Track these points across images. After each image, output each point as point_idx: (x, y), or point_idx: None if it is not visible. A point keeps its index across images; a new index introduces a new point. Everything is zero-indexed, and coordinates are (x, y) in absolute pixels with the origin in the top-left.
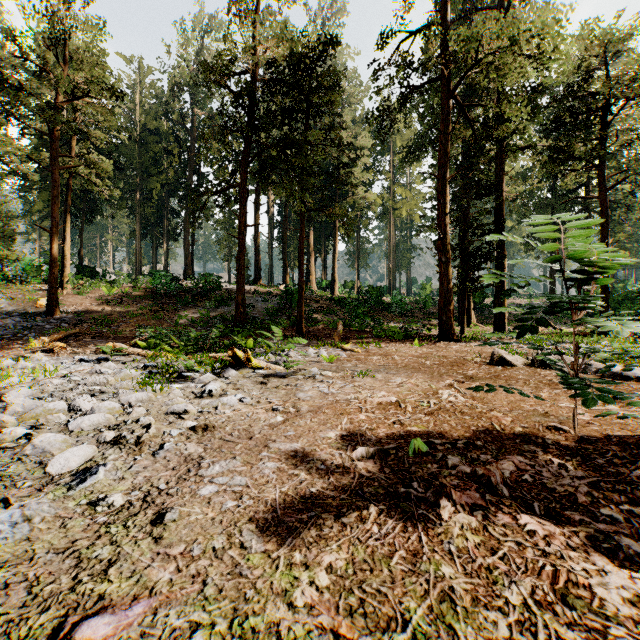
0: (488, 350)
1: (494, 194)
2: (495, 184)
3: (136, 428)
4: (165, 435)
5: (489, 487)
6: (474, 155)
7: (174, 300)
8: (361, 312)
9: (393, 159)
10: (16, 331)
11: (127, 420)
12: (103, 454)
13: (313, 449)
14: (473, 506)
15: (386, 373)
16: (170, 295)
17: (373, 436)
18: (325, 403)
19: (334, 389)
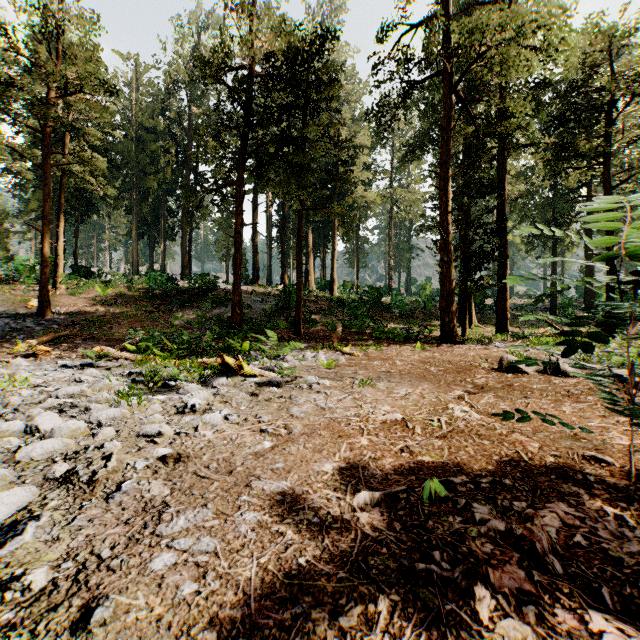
0: (493, 354)
1: (496, 192)
2: (497, 182)
3: (97, 457)
4: (128, 468)
5: (535, 559)
6: (476, 152)
7: (170, 301)
8: (360, 313)
9: (393, 158)
10: (5, 333)
11: (89, 446)
12: (44, 498)
13: (305, 491)
14: (519, 594)
15: (388, 381)
16: (166, 295)
17: (378, 470)
18: (321, 422)
19: (332, 403)
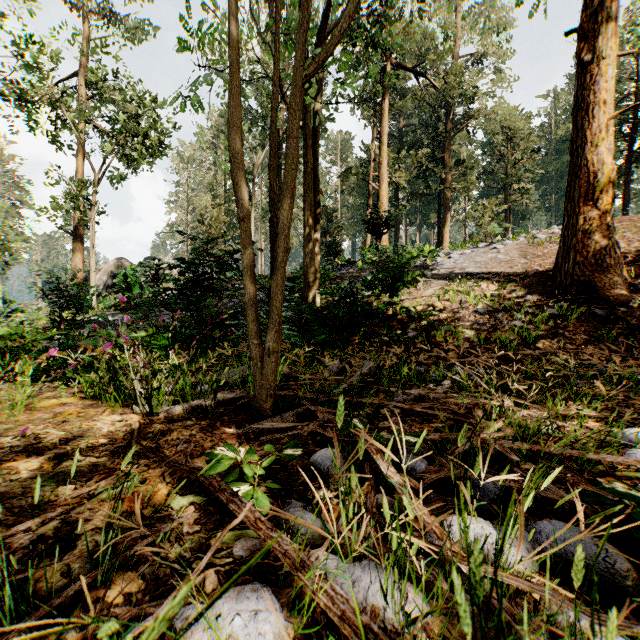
0: None
1: None
2: None
3: None
4: None
5: None
6: None
7: None
8: None
9: None
10: None
11: None
12: None
13: None
14: None
15: None
16: None
17: None
18: None
19: None
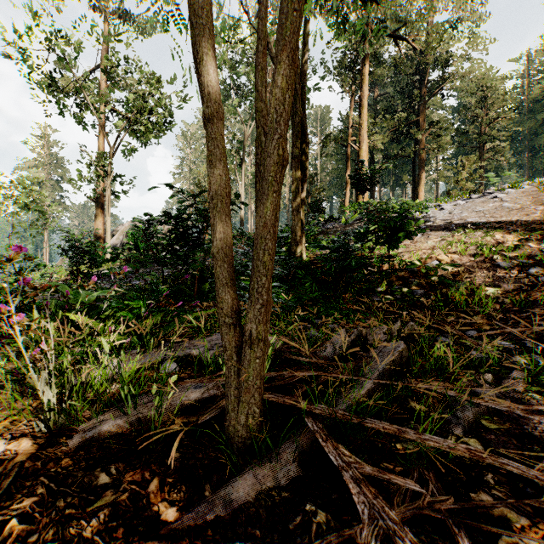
0: None
1: None
2: None
3: None
4: None
5: None
6: None
7: None
8: None
9: None
10: None
11: None
12: None
13: None
14: None
15: None
16: None
17: None
18: None
19: None
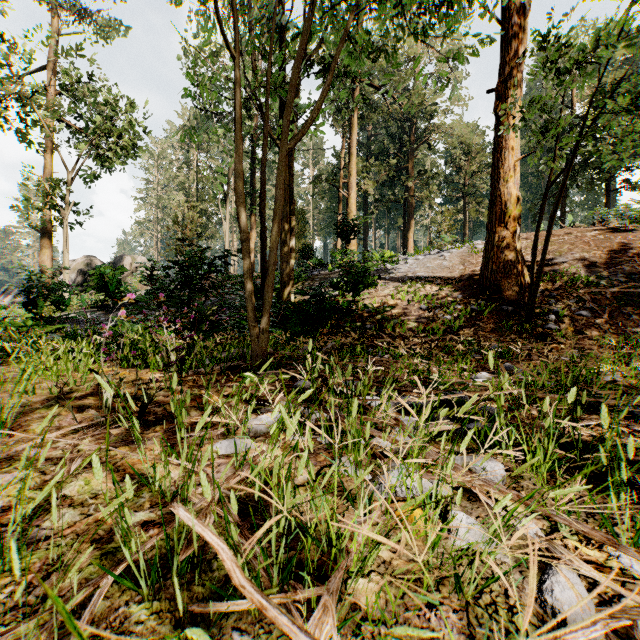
0: None
1: None
2: None
3: None
4: None
5: None
6: None
7: None
8: None
9: None
10: None
11: None
12: None
13: None
14: None
15: None
16: None
17: None
18: None
19: None
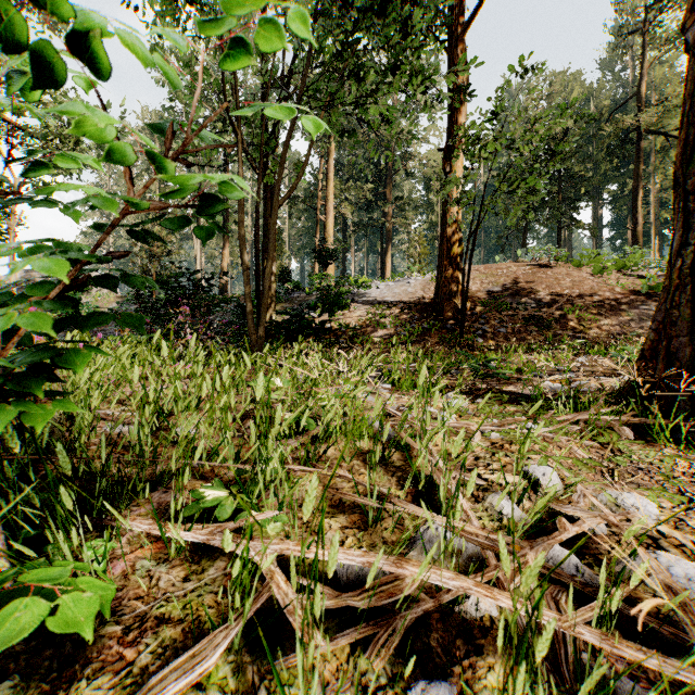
0: None
1: None
2: None
3: None
4: None
5: None
6: None
7: None
8: None
9: None
10: None
11: None
12: None
13: None
14: None
15: None
16: None
17: None
18: None
19: None
